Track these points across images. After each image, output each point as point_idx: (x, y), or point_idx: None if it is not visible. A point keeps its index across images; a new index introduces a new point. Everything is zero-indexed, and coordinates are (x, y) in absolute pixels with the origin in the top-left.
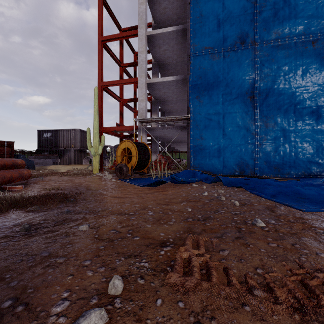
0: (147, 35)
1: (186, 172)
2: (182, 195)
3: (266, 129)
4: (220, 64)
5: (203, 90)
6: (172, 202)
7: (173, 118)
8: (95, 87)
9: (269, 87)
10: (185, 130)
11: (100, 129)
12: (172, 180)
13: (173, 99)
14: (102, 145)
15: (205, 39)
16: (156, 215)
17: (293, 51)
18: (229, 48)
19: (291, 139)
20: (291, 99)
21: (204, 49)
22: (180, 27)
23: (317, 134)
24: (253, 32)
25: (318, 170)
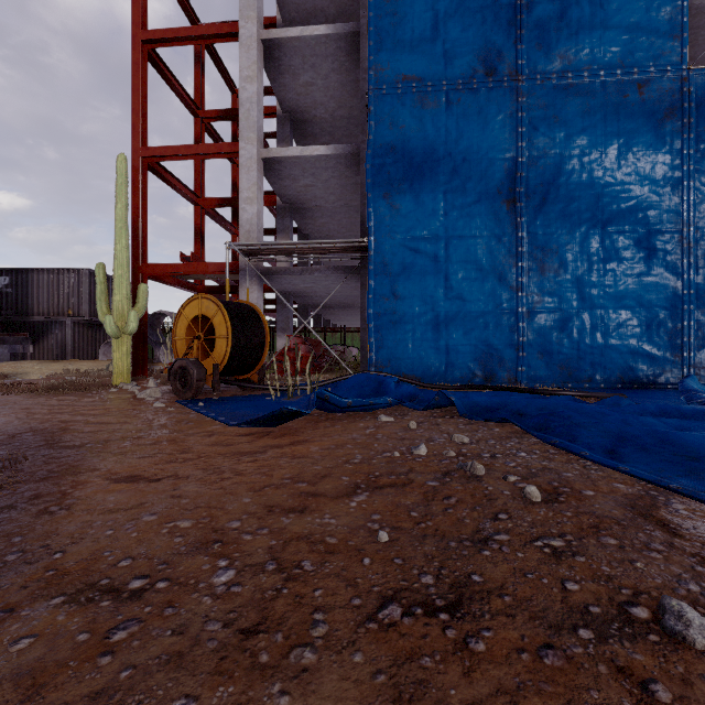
0: (262, 38)
1: (359, 381)
2: (352, 459)
3: (542, 277)
4: (439, 118)
5: (399, 180)
6: (321, 493)
7: (327, 244)
8: (120, 155)
9: (548, 181)
10: (355, 278)
11: (139, 270)
12: (324, 406)
13: (328, 206)
14: (140, 308)
15: (405, 55)
16: (245, 590)
17: (600, 102)
18: (460, 82)
19: (596, 303)
20: (596, 211)
21: (403, 81)
22: (345, 28)
23: (649, 291)
24: (515, 49)
25: (651, 372)
